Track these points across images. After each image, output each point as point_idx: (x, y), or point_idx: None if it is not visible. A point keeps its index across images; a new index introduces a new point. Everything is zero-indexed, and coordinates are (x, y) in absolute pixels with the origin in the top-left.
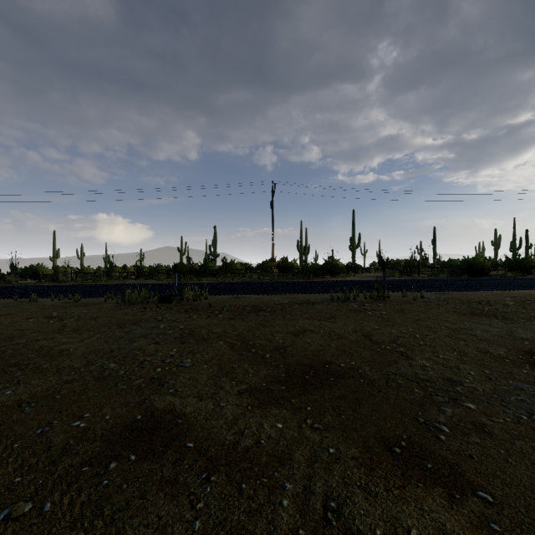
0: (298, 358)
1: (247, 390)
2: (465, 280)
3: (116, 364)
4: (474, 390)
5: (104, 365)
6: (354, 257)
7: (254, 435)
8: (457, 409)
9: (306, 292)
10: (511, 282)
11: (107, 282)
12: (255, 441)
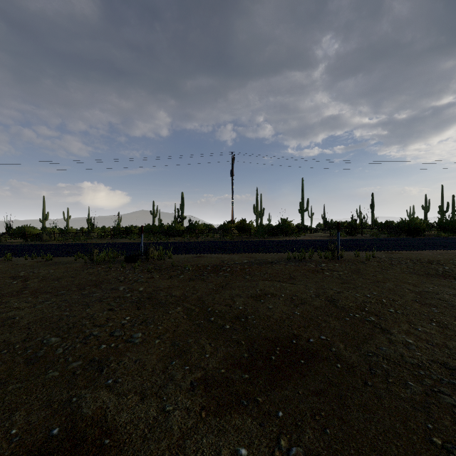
0: (260, 329)
1: (202, 381)
2: (405, 239)
3: (58, 339)
4: None
5: (44, 340)
6: (302, 219)
7: None
8: None
9: (263, 251)
10: (448, 241)
11: (85, 242)
12: None
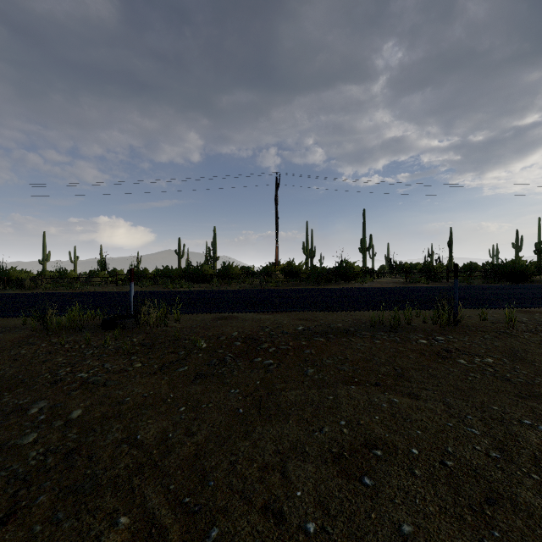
0: None
1: None
2: (516, 288)
3: None
4: None
5: None
6: (364, 260)
7: None
8: None
9: (325, 308)
10: None
11: (80, 290)
12: None
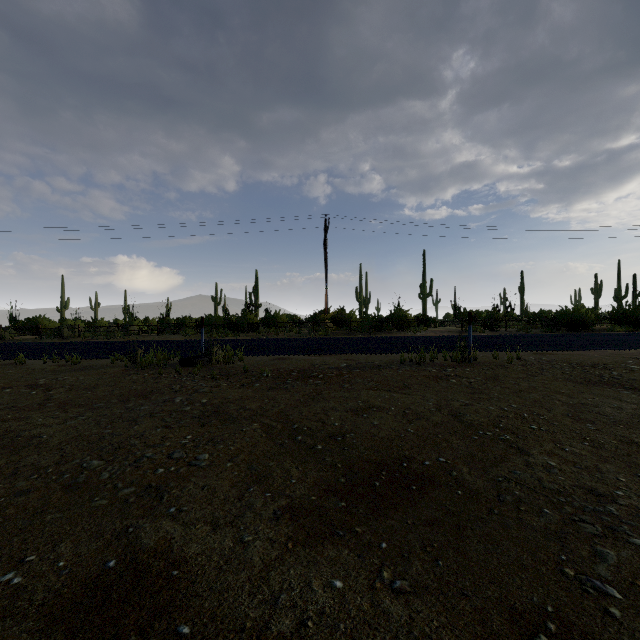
0: (362, 450)
1: (288, 509)
2: (565, 336)
3: (101, 461)
4: (637, 512)
5: (84, 463)
6: (424, 307)
7: (295, 608)
8: (623, 550)
9: (368, 351)
10: (623, 338)
11: (122, 339)
12: (296, 623)
